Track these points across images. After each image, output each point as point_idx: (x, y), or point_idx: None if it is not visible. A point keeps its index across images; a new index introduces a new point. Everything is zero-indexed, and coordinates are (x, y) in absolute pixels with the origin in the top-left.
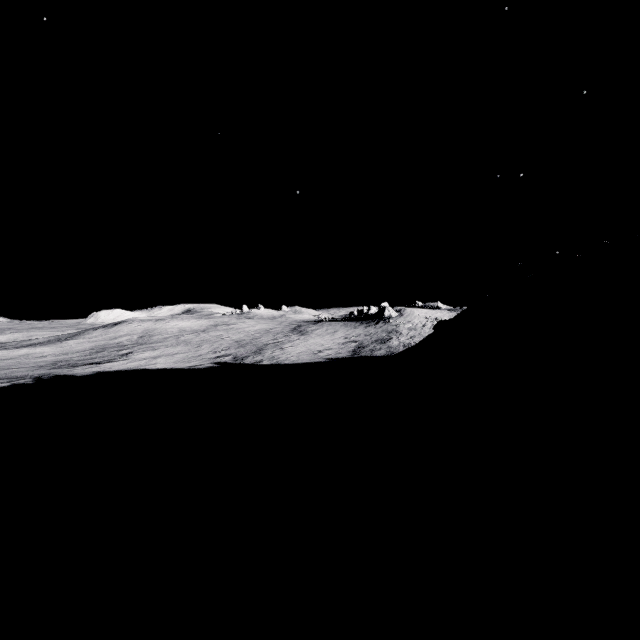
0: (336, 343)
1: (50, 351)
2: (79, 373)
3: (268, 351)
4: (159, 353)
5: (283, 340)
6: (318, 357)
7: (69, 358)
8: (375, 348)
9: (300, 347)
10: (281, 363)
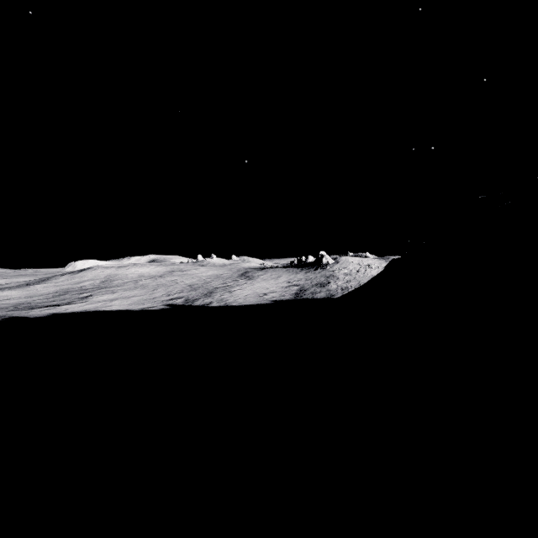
0: (280, 287)
1: (16, 294)
2: (34, 315)
3: (217, 294)
4: (117, 296)
5: (232, 284)
6: (263, 299)
7: (31, 301)
8: (315, 291)
9: (247, 290)
10: (229, 305)
